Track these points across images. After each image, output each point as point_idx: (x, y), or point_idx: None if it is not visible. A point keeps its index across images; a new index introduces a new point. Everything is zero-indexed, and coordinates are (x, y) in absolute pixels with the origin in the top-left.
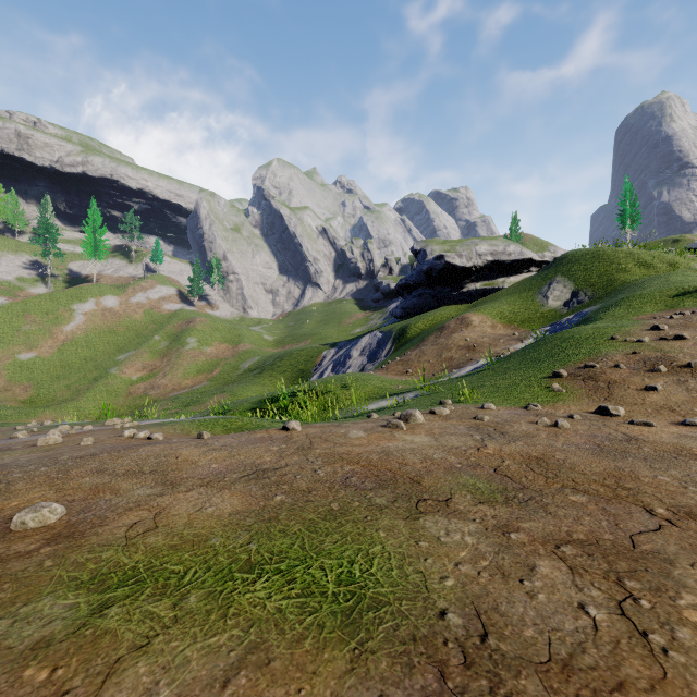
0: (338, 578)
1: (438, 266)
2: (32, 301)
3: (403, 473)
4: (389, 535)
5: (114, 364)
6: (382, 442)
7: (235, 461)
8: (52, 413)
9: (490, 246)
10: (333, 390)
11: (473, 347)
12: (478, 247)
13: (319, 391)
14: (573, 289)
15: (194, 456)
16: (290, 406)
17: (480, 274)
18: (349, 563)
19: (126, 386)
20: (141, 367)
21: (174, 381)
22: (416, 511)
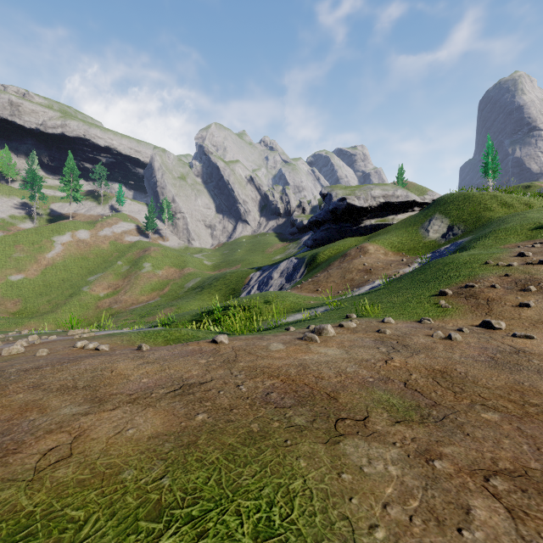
0: (255, 529)
1: (341, 206)
2: (21, 234)
3: (320, 388)
4: (310, 464)
5: (86, 283)
6: (299, 355)
7: (165, 375)
8: (36, 322)
9: (382, 191)
10: (258, 305)
11: (370, 271)
12: (373, 191)
13: (246, 306)
14: (449, 224)
15: (128, 370)
16: (222, 318)
17: (374, 213)
18: (267, 505)
19: (95, 301)
20: (107, 286)
21: (133, 297)
22: (335, 433)
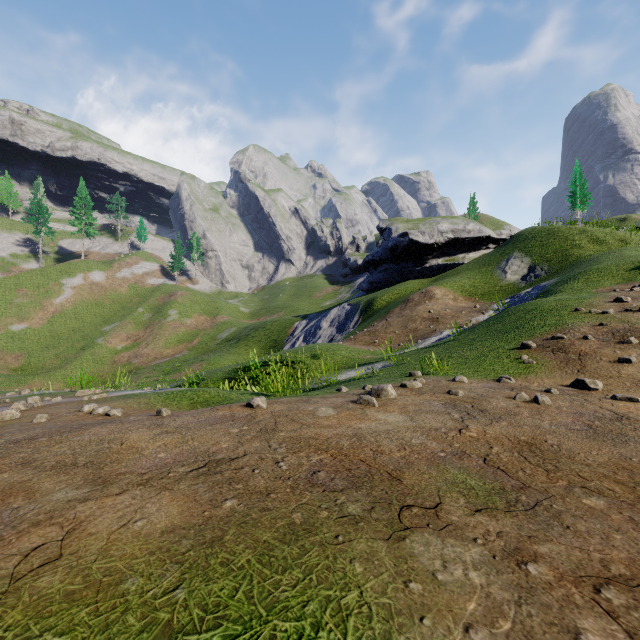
0: None
1: (402, 243)
2: (24, 275)
3: (379, 465)
4: (367, 569)
5: (101, 334)
6: (353, 422)
7: (187, 448)
8: (41, 380)
9: (451, 224)
10: (304, 360)
11: (436, 319)
12: (440, 225)
13: (290, 361)
14: (530, 264)
15: (142, 442)
16: (261, 376)
17: (442, 251)
18: (312, 628)
19: (112, 355)
20: (125, 337)
21: (156, 350)
22: (400, 525)
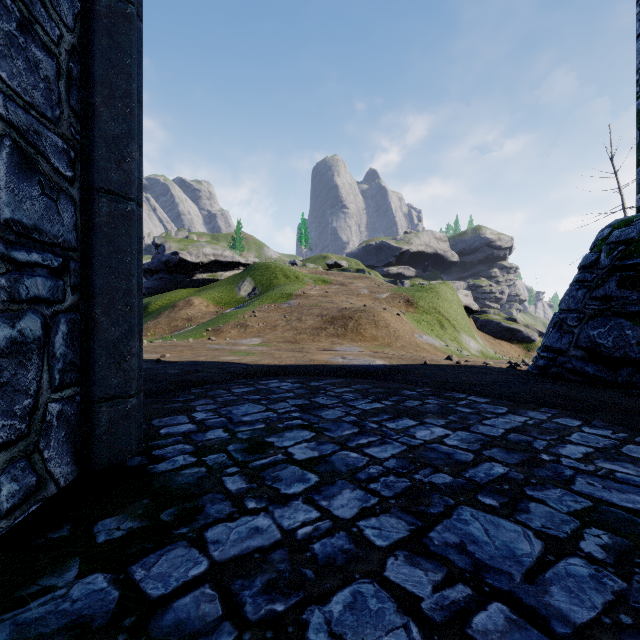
0: None
1: (174, 259)
2: None
3: None
4: None
5: None
6: None
7: None
8: None
9: (213, 250)
10: None
11: (191, 319)
12: (205, 249)
13: None
14: (254, 286)
15: None
16: None
17: (206, 268)
18: None
19: None
20: None
21: None
22: None
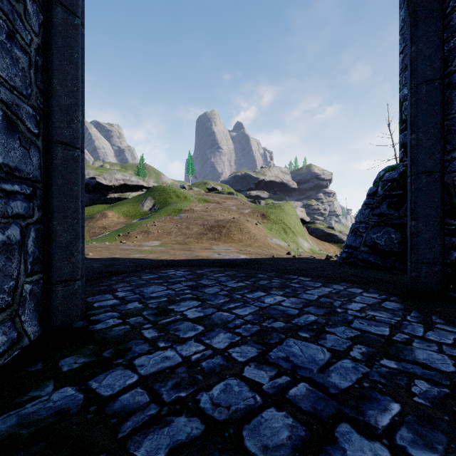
0: None
1: (92, 182)
2: None
3: None
4: None
5: None
6: None
7: None
8: None
9: (122, 176)
10: None
11: (106, 227)
12: (116, 175)
13: None
14: (154, 203)
15: None
16: None
17: (117, 190)
18: None
19: None
20: None
21: None
22: None
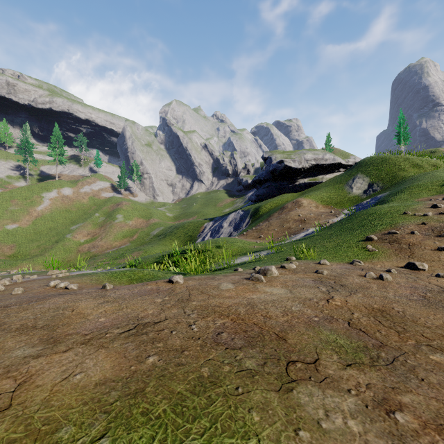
0: None
1: (279, 167)
2: (16, 191)
3: (268, 327)
4: (263, 418)
5: (69, 232)
6: (248, 294)
7: (122, 314)
8: (28, 263)
9: (313, 155)
10: (210, 249)
11: (304, 220)
12: (306, 155)
13: (201, 250)
14: (369, 182)
15: (88, 309)
16: (180, 260)
17: (307, 173)
18: None
19: (77, 246)
20: (86, 234)
21: (108, 243)
22: (287, 378)
